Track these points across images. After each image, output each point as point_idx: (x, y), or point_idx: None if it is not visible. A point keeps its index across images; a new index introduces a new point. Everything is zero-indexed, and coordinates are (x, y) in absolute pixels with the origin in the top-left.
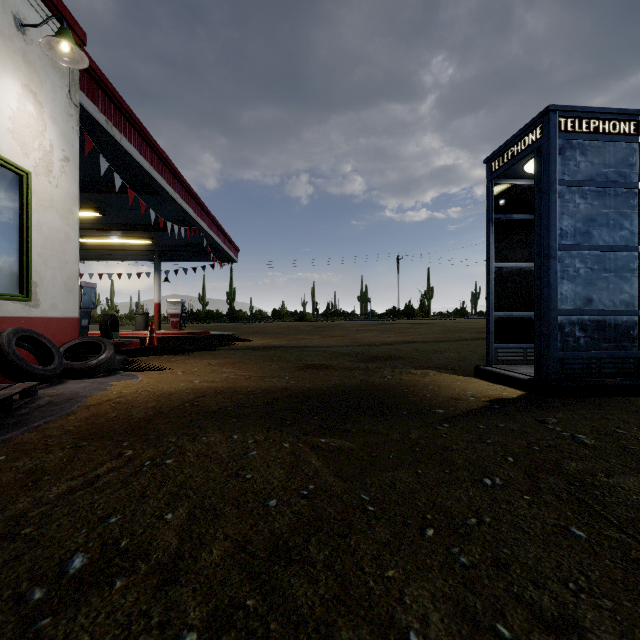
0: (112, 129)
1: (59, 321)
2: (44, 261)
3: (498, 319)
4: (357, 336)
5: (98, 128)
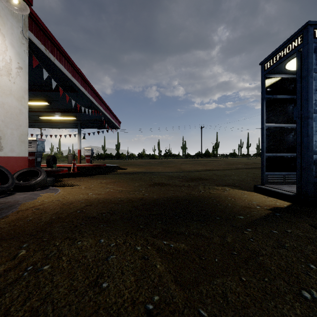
0: (49, 54)
1: (15, 158)
2: (6, 124)
3: (268, 157)
4: (181, 166)
5: (41, 53)
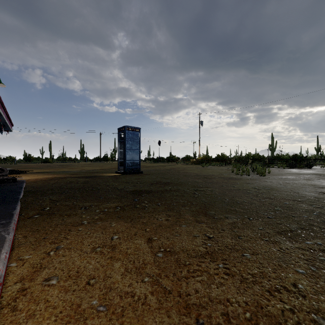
0: None
1: None
2: None
3: (120, 161)
4: (83, 168)
5: None
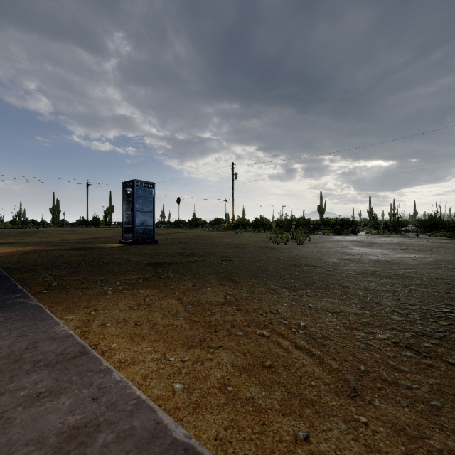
0: None
1: None
2: None
3: (126, 227)
4: (64, 237)
5: None
